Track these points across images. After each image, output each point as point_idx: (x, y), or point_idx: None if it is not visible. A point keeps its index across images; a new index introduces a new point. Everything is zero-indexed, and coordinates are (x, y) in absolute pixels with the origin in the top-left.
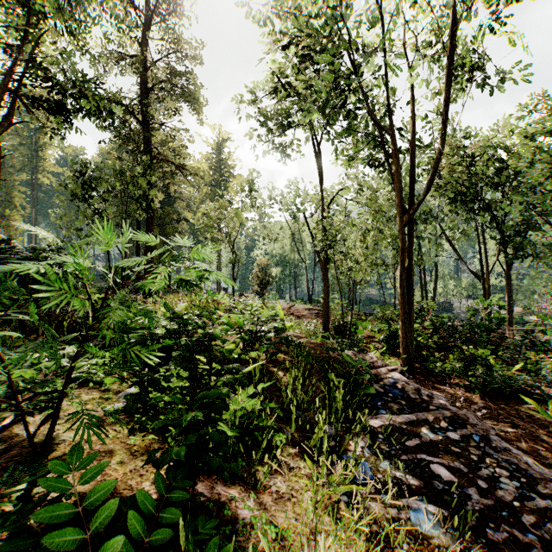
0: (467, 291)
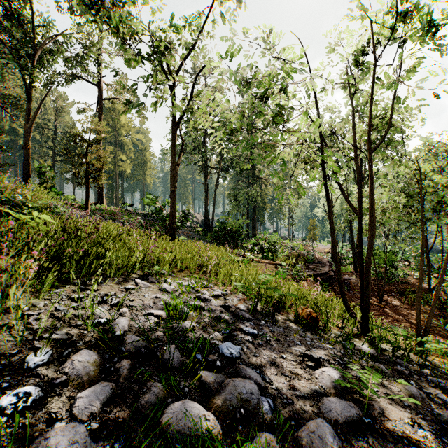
0: None
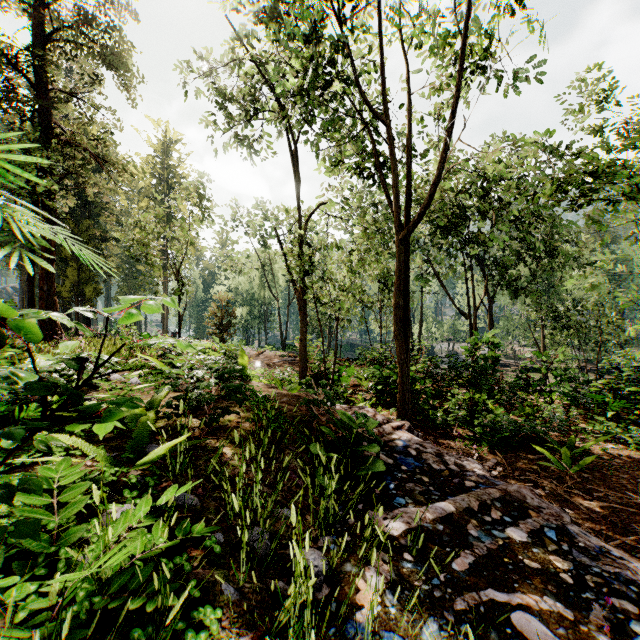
0: (449, 334)
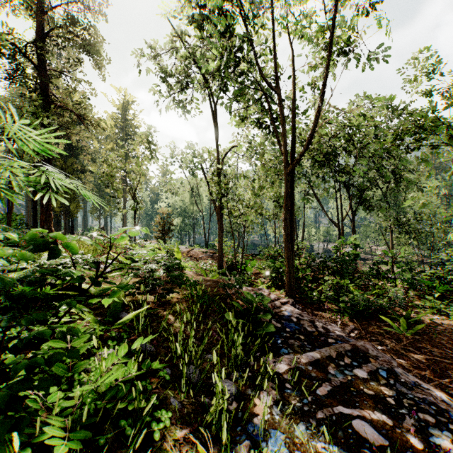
0: (324, 237)
